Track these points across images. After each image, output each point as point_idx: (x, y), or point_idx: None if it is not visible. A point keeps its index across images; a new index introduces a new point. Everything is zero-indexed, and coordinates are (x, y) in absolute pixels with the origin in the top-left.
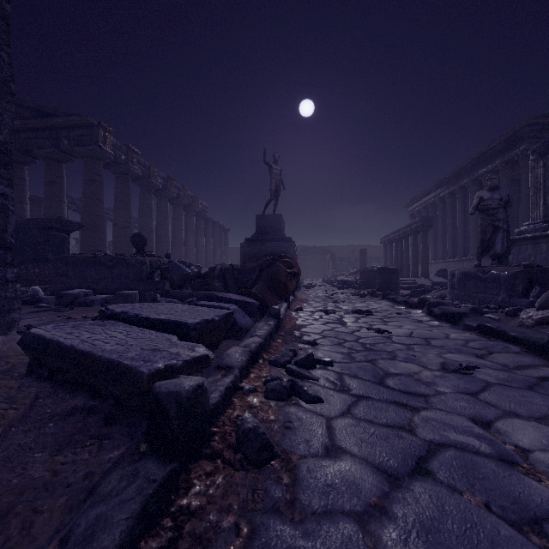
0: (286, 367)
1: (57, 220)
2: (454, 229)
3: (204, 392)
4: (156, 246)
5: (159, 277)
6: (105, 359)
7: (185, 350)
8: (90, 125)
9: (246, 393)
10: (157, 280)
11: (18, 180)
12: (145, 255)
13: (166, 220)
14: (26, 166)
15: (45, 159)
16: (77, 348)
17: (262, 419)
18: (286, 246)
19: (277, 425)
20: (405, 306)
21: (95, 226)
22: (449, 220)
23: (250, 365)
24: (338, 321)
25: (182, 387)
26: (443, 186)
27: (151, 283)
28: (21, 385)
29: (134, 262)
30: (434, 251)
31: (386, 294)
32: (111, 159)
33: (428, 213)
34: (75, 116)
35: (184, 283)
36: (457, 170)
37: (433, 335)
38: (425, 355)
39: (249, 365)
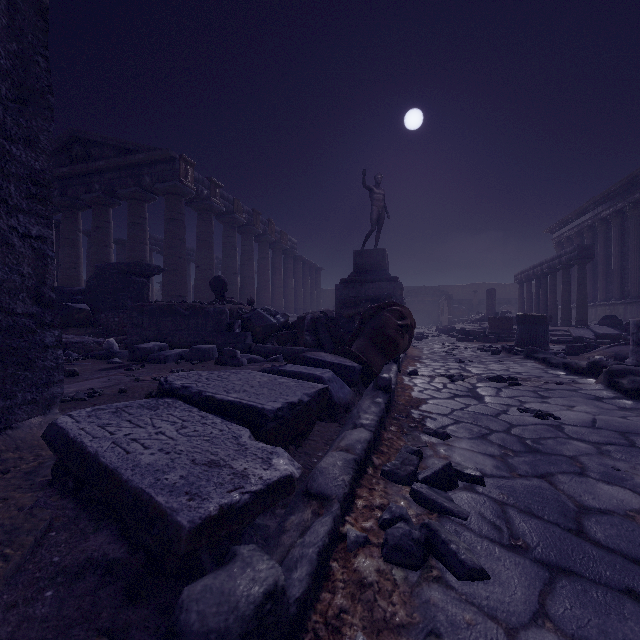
0: (412, 489)
1: (137, 264)
2: (623, 260)
3: (278, 598)
4: (240, 290)
5: (239, 328)
6: (133, 488)
7: (257, 464)
8: (171, 159)
9: (352, 548)
10: (237, 331)
11: (103, 223)
12: (225, 301)
13: (251, 260)
14: (110, 208)
15: (128, 200)
16: (101, 460)
17: (382, 620)
18: (390, 288)
19: (413, 639)
20: (565, 371)
21: (177, 269)
22: (615, 247)
23: (355, 485)
24: (470, 393)
25: (232, 609)
26: (607, 202)
27: (231, 336)
28: (33, 504)
29: (212, 311)
30: (592, 290)
31: (532, 352)
32: (192, 194)
33: (582, 239)
34: (156, 150)
35: (268, 335)
36: (629, 179)
37: (634, 427)
38: (636, 469)
39: (353, 486)
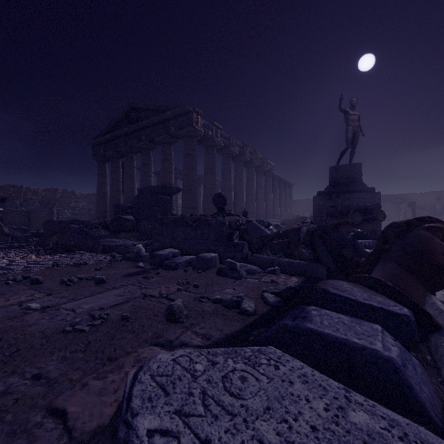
0: None
1: (163, 186)
2: None
3: None
4: (234, 202)
5: (237, 239)
6: None
7: None
8: (187, 112)
9: None
10: (236, 241)
11: (147, 161)
12: (225, 214)
13: (242, 180)
14: (151, 151)
15: (161, 144)
16: None
17: None
18: (367, 198)
19: None
20: None
21: (191, 189)
22: None
23: None
24: None
25: None
26: None
27: (230, 245)
28: None
29: (214, 223)
30: None
31: None
32: (201, 135)
33: None
34: (178, 107)
35: (262, 245)
36: None
37: None
38: None
39: None
